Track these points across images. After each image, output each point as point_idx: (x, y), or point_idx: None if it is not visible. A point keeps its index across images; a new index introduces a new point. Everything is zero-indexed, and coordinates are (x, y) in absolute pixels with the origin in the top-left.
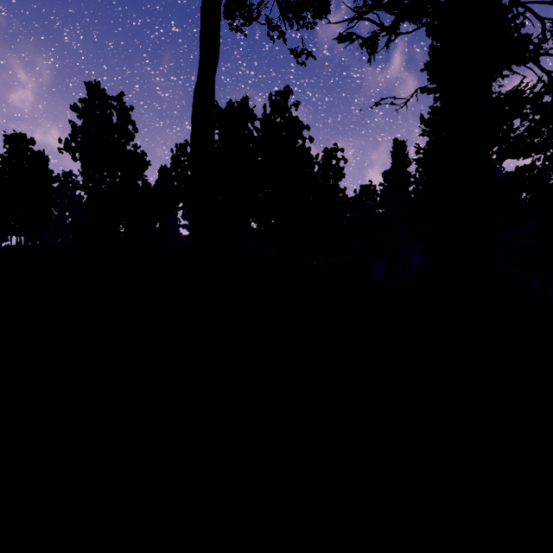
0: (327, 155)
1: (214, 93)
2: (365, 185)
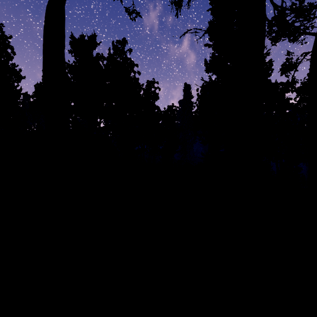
0: (148, 84)
1: (64, 14)
2: (170, 105)
